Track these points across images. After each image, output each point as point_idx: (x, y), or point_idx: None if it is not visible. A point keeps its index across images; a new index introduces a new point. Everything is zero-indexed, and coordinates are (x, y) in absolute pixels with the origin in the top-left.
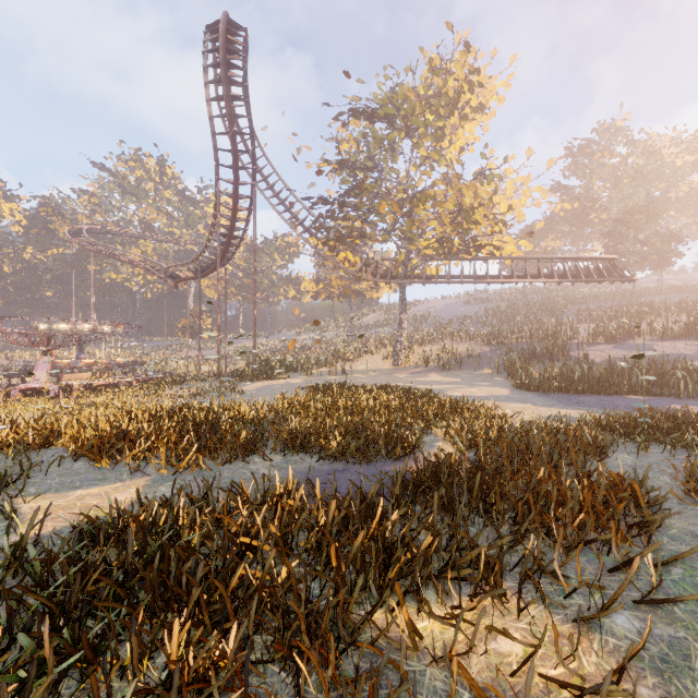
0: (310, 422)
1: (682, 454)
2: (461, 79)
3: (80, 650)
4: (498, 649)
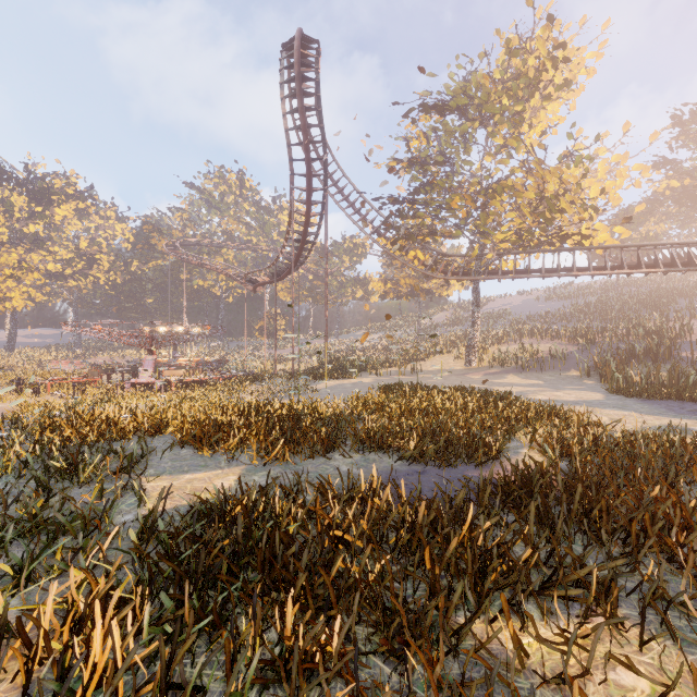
0: (385, 422)
1: None
2: (543, 56)
3: (206, 615)
4: (619, 681)
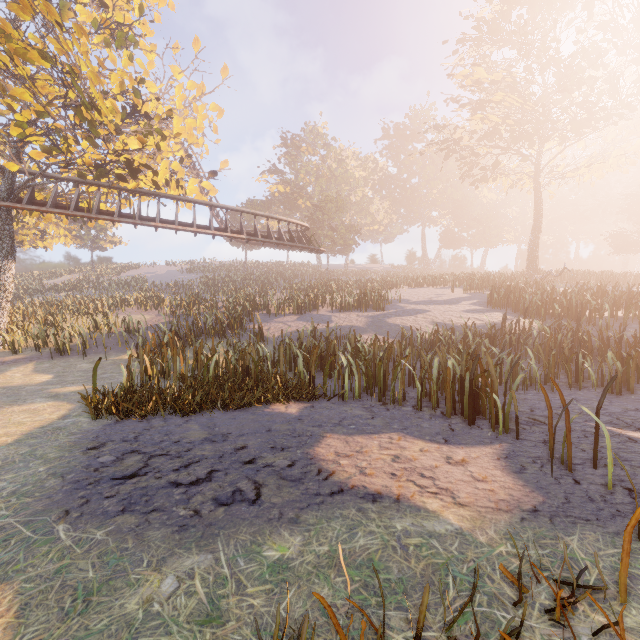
0: None
1: None
2: None
3: None
4: None
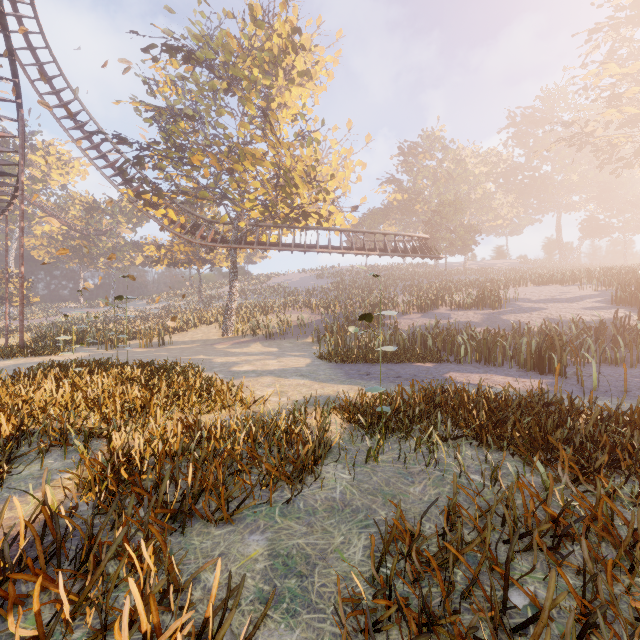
0: None
1: (422, 459)
2: (285, 36)
3: None
4: None
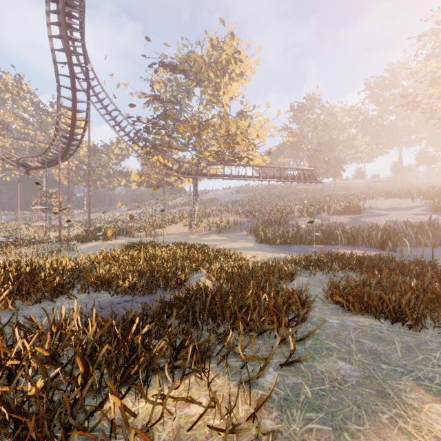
0: (115, 269)
1: (331, 275)
2: (230, 55)
3: None
4: (189, 412)
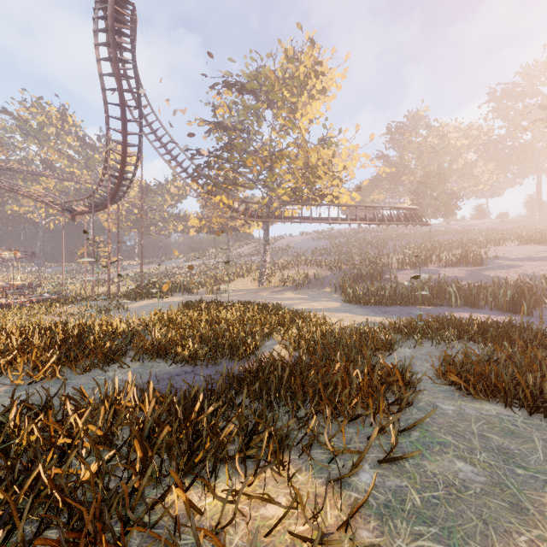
0: (173, 333)
1: (443, 346)
2: (309, 67)
3: None
4: (265, 514)
